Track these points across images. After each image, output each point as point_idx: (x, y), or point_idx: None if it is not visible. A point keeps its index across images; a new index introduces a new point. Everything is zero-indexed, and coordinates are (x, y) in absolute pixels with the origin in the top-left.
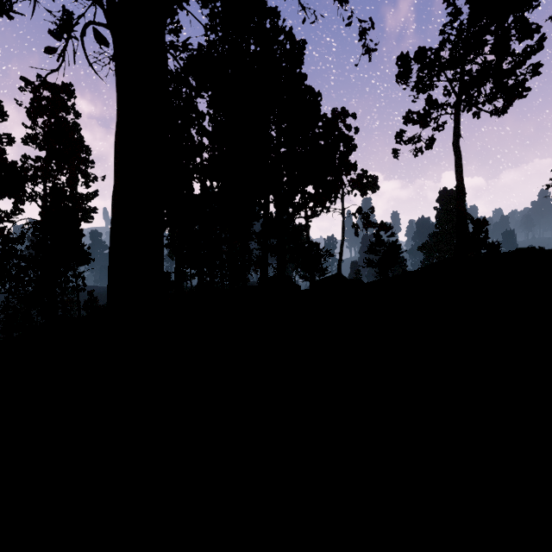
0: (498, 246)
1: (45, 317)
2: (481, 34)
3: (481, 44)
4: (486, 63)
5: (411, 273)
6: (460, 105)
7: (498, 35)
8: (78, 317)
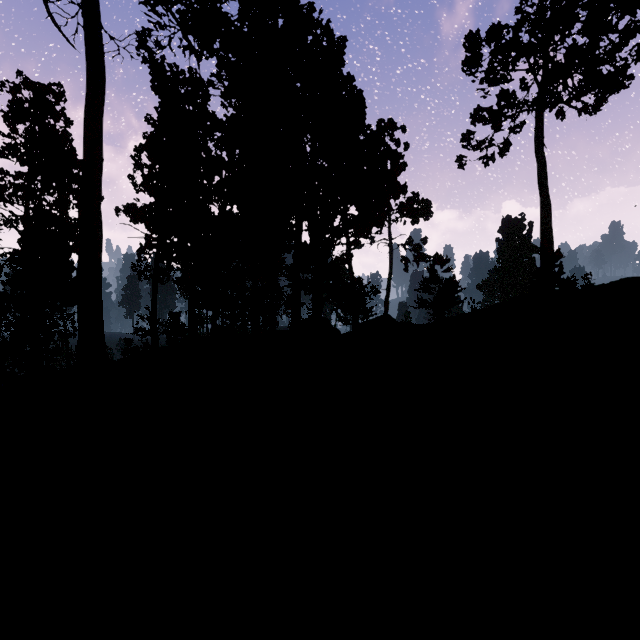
0: (574, 282)
1: (23, 370)
2: (572, 7)
3: (572, 19)
4: (576, 46)
5: (485, 311)
6: (543, 99)
7: (594, 7)
8: (67, 369)
